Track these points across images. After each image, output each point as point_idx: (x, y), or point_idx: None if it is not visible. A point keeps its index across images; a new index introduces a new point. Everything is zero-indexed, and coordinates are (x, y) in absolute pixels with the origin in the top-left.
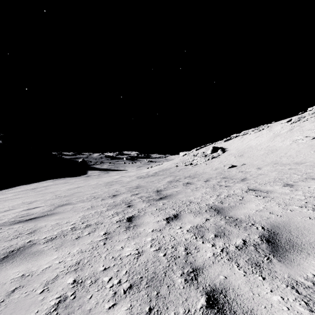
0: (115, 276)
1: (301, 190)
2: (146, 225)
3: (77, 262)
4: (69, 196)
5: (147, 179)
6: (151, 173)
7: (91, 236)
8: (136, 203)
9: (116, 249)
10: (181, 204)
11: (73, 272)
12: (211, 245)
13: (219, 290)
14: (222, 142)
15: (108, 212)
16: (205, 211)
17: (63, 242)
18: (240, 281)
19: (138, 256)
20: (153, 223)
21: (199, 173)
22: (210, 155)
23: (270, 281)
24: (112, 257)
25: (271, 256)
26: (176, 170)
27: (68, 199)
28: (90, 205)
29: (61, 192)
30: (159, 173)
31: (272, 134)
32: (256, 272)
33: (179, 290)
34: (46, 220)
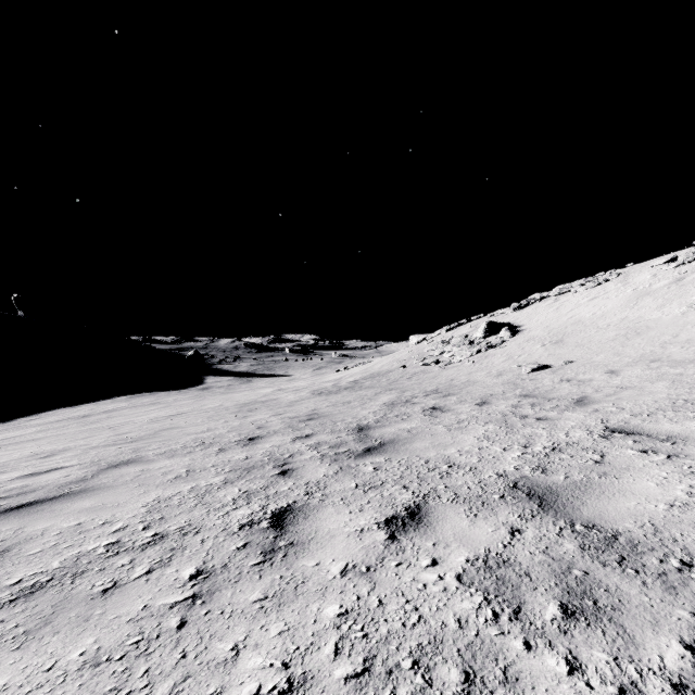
0: None
1: None
2: (326, 546)
3: None
4: (146, 438)
5: (335, 397)
6: (346, 382)
7: (151, 584)
8: (304, 462)
9: (213, 659)
10: (425, 470)
11: None
12: (567, 667)
13: None
14: (509, 312)
15: (224, 492)
16: (500, 497)
17: (59, 608)
18: None
19: None
20: (346, 539)
21: (458, 383)
22: (483, 341)
23: None
24: None
25: None
26: (404, 375)
27: (140, 446)
28: (185, 466)
29: (134, 426)
30: (364, 383)
31: (631, 290)
32: None
33: None
34: (55, 511)
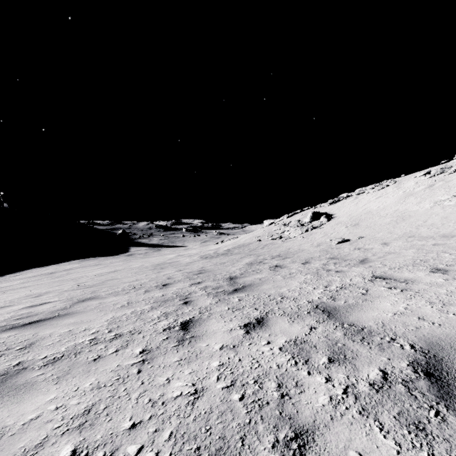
0: (150, 443)
1: None
2: (212, 337)
3: (86, 409)
4: (98, 285)
5: (215, 260)
6: (222, 250)
7: (119, 356)
8: (197, 297)
9: (157, 384)
10: (268, 300)
11: (75, 431)
12: (325, 380)
13: None
14: (327, 205)
15: (151, 313)
16: (307, 313)
17: (72, 367)
18: None
19: (194, 399)
20: (222, 334)
21: (293, 251)
22: (309, 224)
23: None
24: (149, 399)
25: (443, 408)
26: (259, 246)
27: (95, 289)
28: (126, 300)
29: (88, 278)
30: (234, 251)
31: (402, 192)
32: (420, 445)
33: None
34: (53, 325)
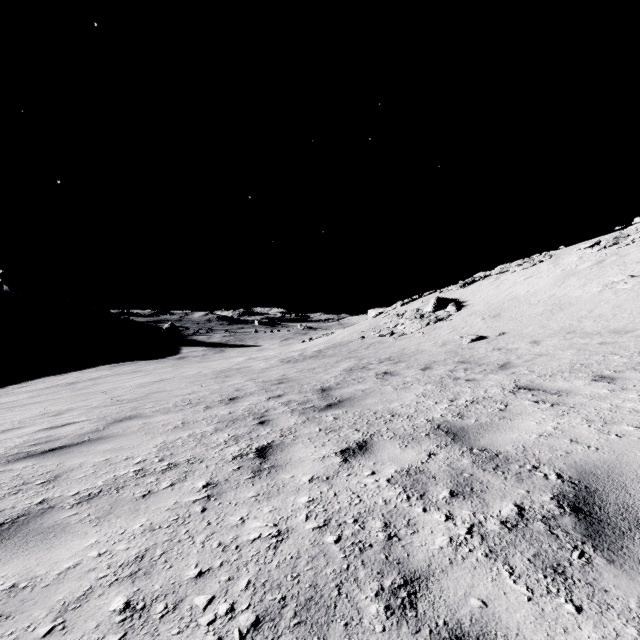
0: (223, 593)
1: (635, 389)
2: (298, 467)
3: (138, 555)
4: (139, 399)
5: (301, 364)
6: (311, 351)
7: (176, 491)
8: (277, 415)
9: (228, 524)
10: (373, 419)
11: (126, 581)
12: (445, 518)
13: (470, 639)
14: (456, 288)
15: (216, 436)
16: (426, 435)
17: (114, 505)
18: (521, 615)
19: (276, 542)
20: (312, 462)
21: (408, 352)
22: (432, 315)
23: (597, 616)
24: (218, 543)
25: (590, 549)
26: (362, 345)
27: (137, 405)
28: (180, 420)
29: (125, 391)
30: (327, 352)
31: (560, 271)
32: (557, 590)
33: (374, 636)
34: (84, 452)
